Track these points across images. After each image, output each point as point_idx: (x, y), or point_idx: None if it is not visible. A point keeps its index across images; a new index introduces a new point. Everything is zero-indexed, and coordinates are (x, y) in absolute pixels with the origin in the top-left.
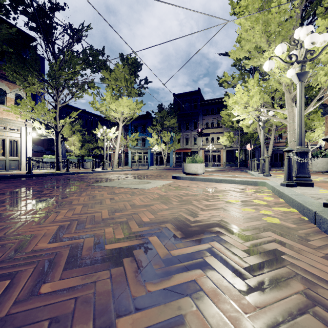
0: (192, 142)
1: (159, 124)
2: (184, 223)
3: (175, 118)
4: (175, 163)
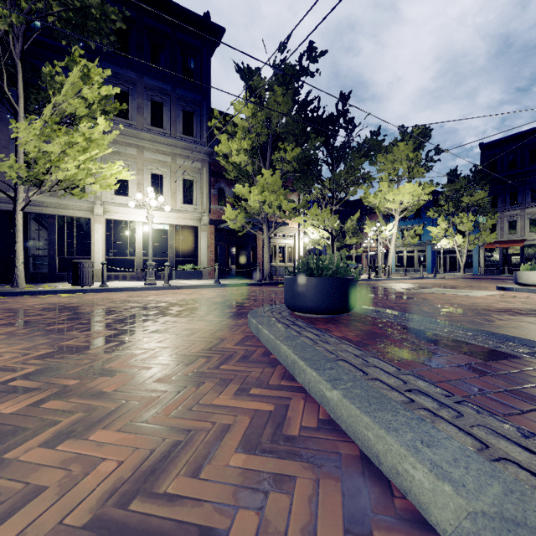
0: (525, 227)
1: (451, 202)
2: (532, 309)
3: (485, 188)
4: (484, 268)
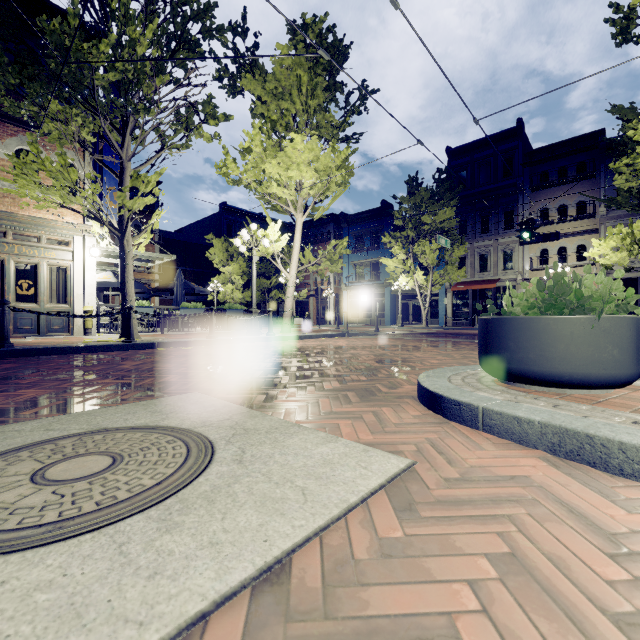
0: (499, 263)
1: (410, 224)
2: None
3: (451, 204)
4: (452, 319)
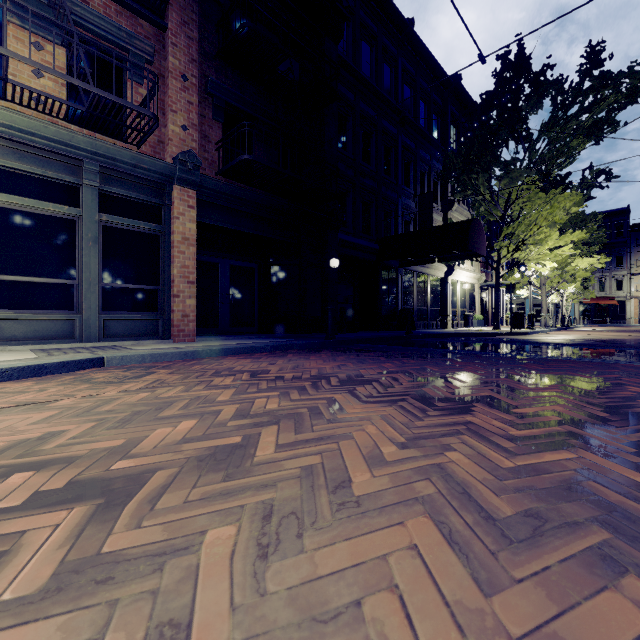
0: (612, 287)
1: None
2: None
3: None
4: (578, 319)
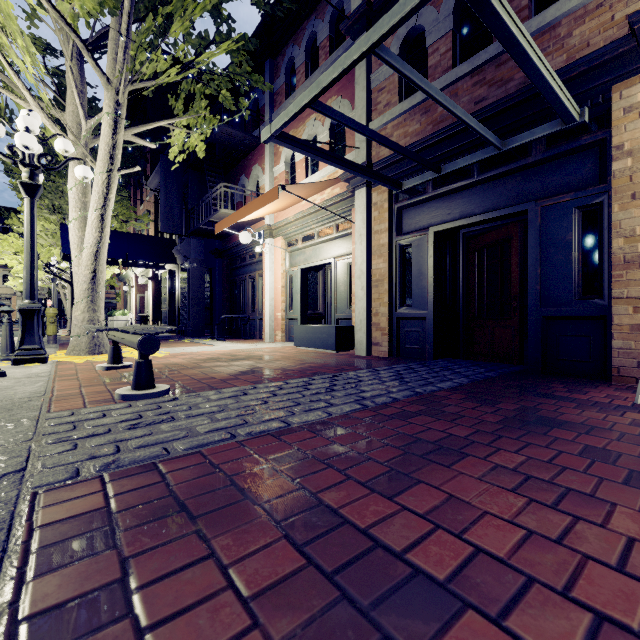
0: None
1: None
2: None
3: None
4: None
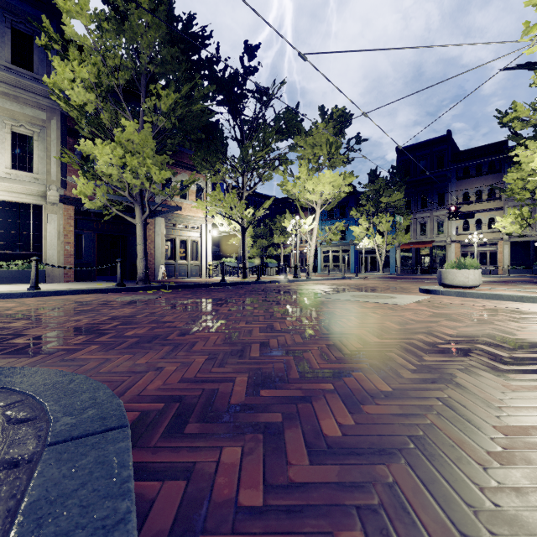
0: (434, 229)
1: (371, 202)
2: (504, 339)
3: (401, 190)
4: (400, 268)
